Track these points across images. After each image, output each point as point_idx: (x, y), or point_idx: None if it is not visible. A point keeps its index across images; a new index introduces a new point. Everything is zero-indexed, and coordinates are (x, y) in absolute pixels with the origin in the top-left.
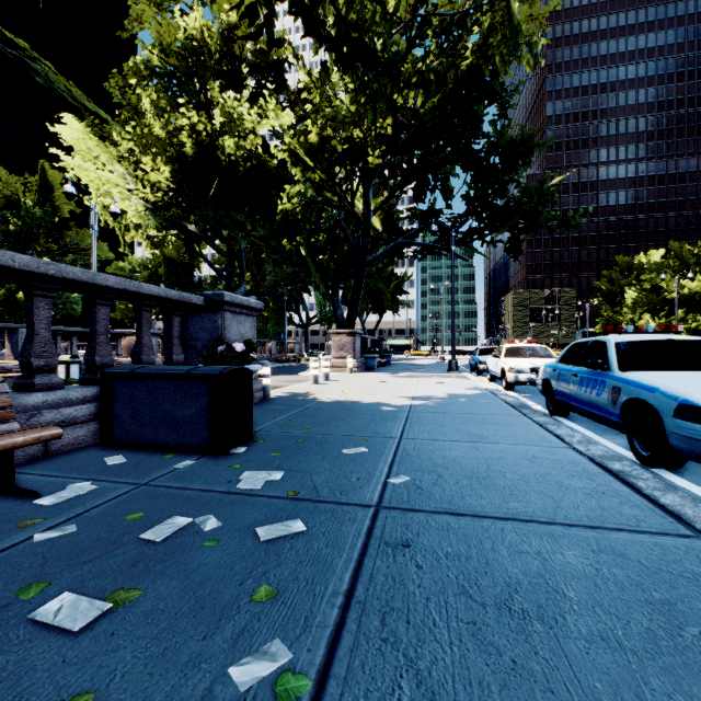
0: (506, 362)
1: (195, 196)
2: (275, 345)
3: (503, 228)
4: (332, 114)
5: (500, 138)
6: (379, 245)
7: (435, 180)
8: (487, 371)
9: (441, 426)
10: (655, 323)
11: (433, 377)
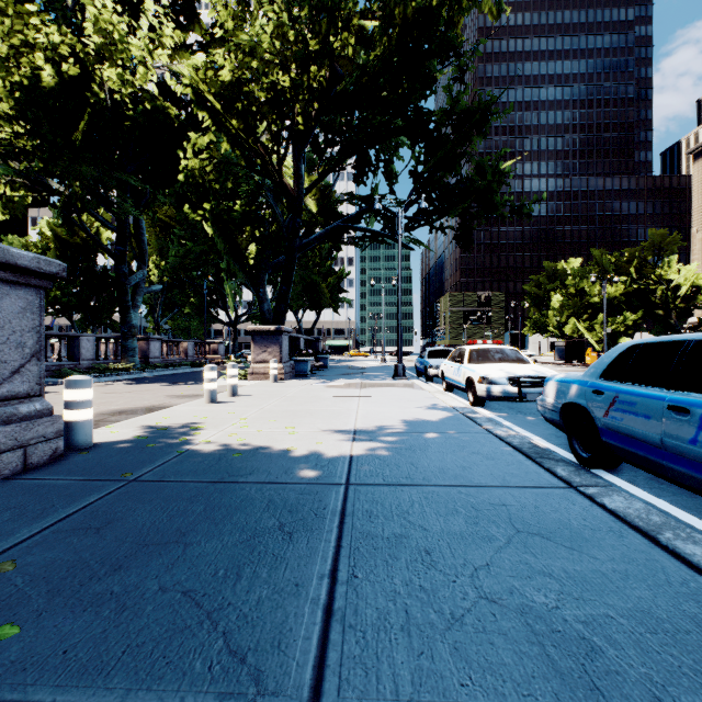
0: (474, 368)
1: (63, 144)
2: (193, 345)
3: (456, 210)
4: (249, 43)
5: (452, 105)
6: (314, 229)
7: (377, 158)
8: (443, 379)
9: (433, 565)
10: (580, 325)
11: (378, 386)
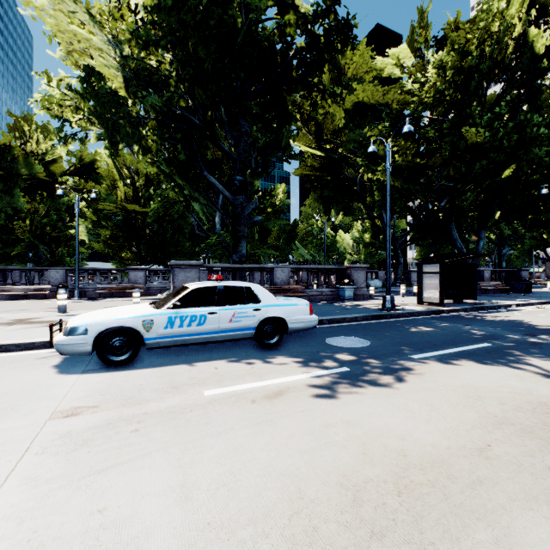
0: None
1: None
2: None
3: None
4: None
5: None
6: None
7: None
8: None
9: None
10: None
11: None
